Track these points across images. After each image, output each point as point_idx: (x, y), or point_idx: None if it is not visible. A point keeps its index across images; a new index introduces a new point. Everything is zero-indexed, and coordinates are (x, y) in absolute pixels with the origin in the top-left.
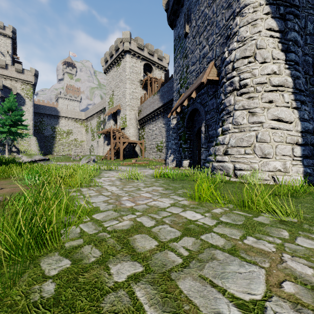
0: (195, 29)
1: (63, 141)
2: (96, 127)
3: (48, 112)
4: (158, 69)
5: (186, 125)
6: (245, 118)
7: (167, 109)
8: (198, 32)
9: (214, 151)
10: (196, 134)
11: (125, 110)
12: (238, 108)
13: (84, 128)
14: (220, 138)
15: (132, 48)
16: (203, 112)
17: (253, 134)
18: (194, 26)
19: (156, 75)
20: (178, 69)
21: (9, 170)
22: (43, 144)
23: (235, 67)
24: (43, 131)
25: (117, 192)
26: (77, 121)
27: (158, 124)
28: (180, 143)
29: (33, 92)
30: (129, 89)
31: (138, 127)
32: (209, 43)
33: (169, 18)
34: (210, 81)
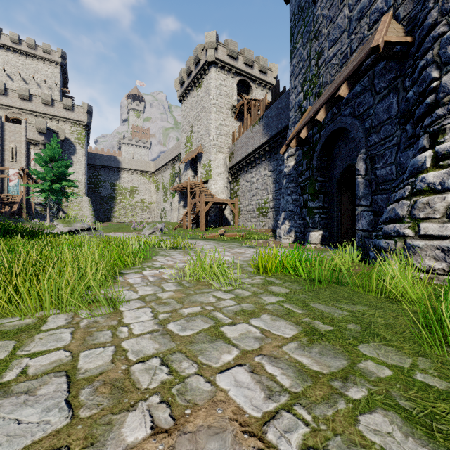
0: None
1: (125, 202)
2: (170, 182)
3: (106, 163)
4: (259, 88)
5: (317, 166)
6: None
7: (276, 146)
8: None
9: (411, 210)
10: (338, 180)
11: (209, 153)
12: None
13: (154, 184)
14: (429, 175)
15: (220, 58)
16: (360, 131)
17: None
18: None
19: (257, 97)
20: (299, 66)
21: None
22: (99, 208)
23: None
24: (99, 190)
25: (140, 346)
26: (144, 175)
27: (260, 172)
28: (303, 201)
29: (85, 136)
30: (215, 120)
31: (228, 179)
32: None
33: None
34: (387, 50)
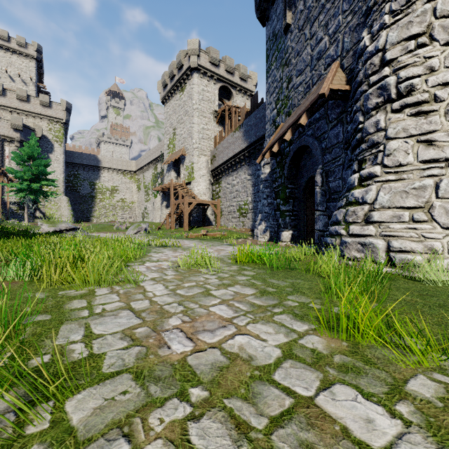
0: (303, 15)
1: (105, 202)
2: (152, 182)
3: (85, 162)
4: (240, 94)
5: (287, 175)
6: (410, 154)
7: (255, 152)
8: (309, 17)
9: (345, 216)
10: (304, 188)
11: (192, 156)
12: (394, 135)
13: (135, 183)
14: (356, 192)
15: (202, 64)
16: (318, 150)
17: (429, 183)
18: (301, 10)
19: (238, 103)
20: (274, 86)
21: (1, 247)
22: (78, 207)
23: (388, 60)
24: (78, 189)
25: (163, 299)
26: (125, 174)
27: (240, 175)
28: (277, 204)
29: (64, 134)
30: (197, 124)
31: (210, 180)
32: (330, 31)
33: (258, 9)
34: (333, 93)
